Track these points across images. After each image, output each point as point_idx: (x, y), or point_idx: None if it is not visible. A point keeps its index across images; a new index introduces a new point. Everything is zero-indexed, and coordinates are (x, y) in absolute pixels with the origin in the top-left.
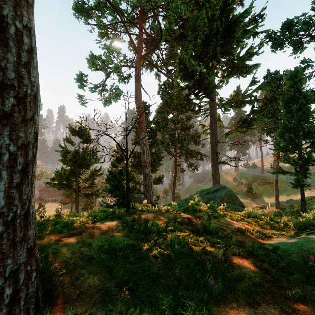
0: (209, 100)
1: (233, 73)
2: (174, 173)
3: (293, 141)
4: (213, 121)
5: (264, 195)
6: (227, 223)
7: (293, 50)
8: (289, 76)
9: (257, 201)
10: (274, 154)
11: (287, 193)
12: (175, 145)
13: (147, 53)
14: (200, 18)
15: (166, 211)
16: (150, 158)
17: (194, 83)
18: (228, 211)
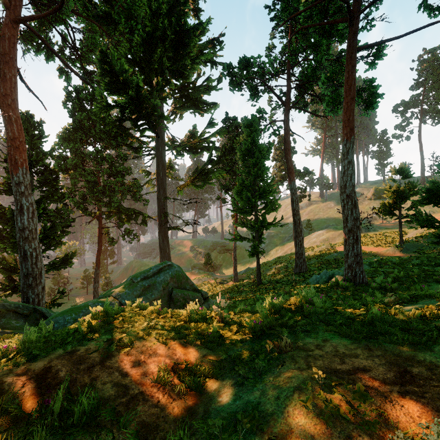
0: (155, 136)
1: (188, 105)
2: (98, 247)
3: (250, 200)
4: (161, 168)
5: (223, 265)
6: (142, 359)
7: (250, 96)
8: (246, 123)
9: (217, 273)
10: (233, 217)
11: (245, 261)
12: (99, 200)
13: (34, 18)
14: (139, 3)
15: (1, 358)
16: (44, 222)
17: (129, 102)
18: (161, 316)
